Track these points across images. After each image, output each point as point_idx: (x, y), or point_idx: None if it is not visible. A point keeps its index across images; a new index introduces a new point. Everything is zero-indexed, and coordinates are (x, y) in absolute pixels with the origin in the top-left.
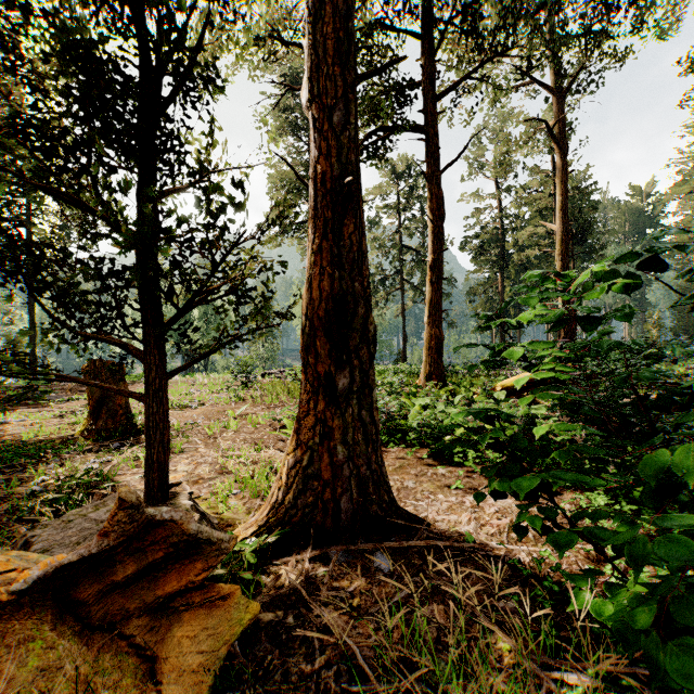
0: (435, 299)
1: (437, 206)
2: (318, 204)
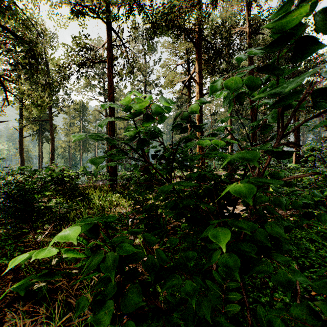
0: (52, 157)
1: (52, 137)
2: None
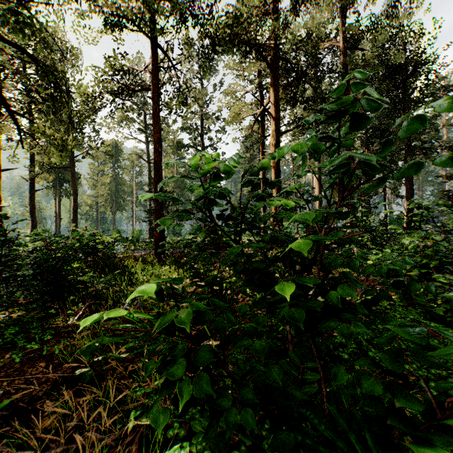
0: (74, 218)
1: (75, 191)
2: None
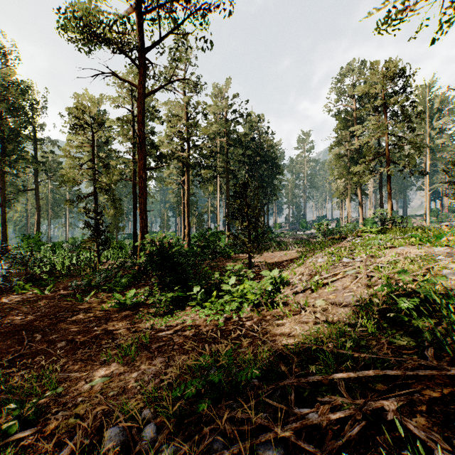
0: (38, 229)
1: (38, 208)
2: (3, 233)
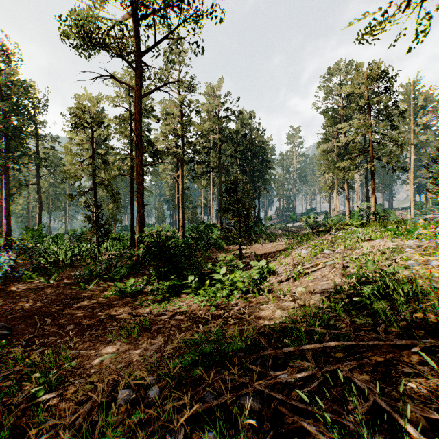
0: (40, 221)
1: (40, 201)
2: (7, 225)
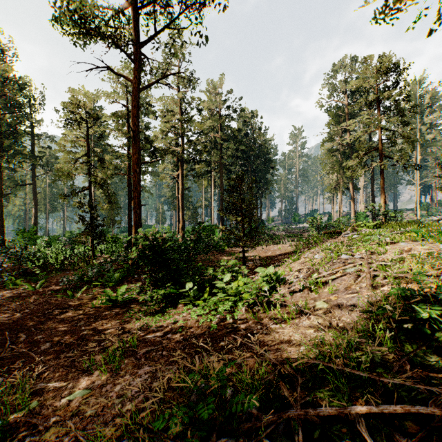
0: (35, 223)
1: (36, 202)
2: (0, 227)
